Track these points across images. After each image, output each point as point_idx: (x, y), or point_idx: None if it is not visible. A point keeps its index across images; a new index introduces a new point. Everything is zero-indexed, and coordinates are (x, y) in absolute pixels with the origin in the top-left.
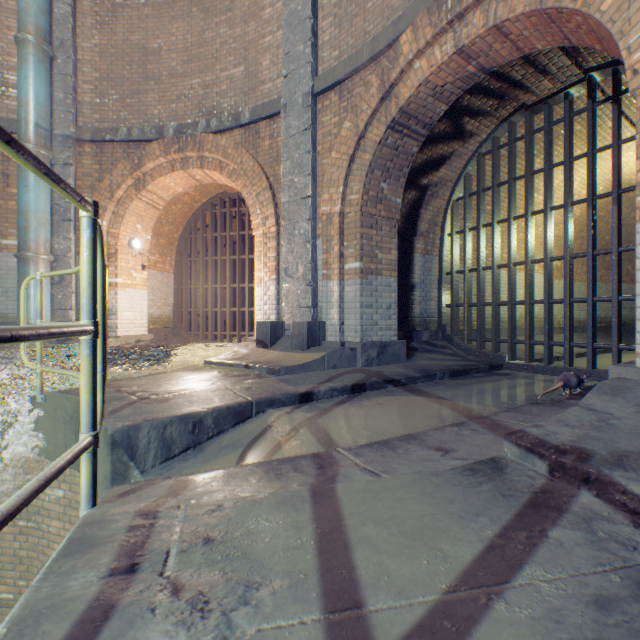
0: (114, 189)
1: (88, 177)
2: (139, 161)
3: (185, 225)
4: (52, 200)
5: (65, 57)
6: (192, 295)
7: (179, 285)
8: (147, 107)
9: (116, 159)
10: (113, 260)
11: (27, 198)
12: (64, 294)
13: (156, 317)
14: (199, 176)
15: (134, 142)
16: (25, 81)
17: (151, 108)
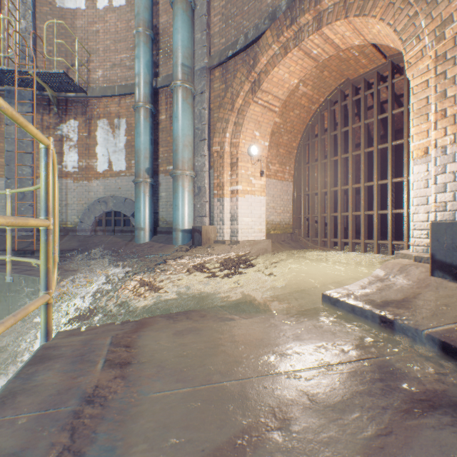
0: (234, 100)
1: (217, 99)
2: (253, 61)
3: (302, 132)
4: (193, 126)
5: (201, 1)
6: (309, 201)
7: (297, 192)
8: (261, 2)
9: (236, 72)
10: (234, 169)
11: (176, 127)
12: (200, 203)
13: (275, 223)
14: (315, 49)
15: (250, 46)
16: (175, 33)
17: (264, 0)
